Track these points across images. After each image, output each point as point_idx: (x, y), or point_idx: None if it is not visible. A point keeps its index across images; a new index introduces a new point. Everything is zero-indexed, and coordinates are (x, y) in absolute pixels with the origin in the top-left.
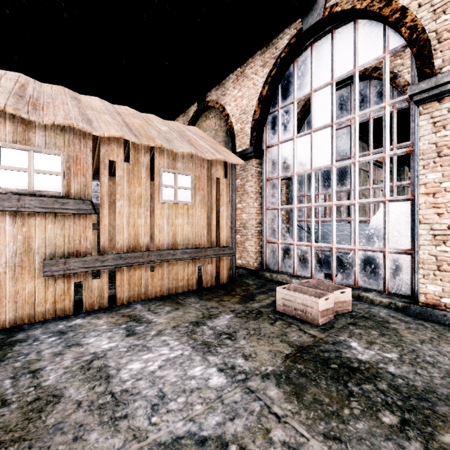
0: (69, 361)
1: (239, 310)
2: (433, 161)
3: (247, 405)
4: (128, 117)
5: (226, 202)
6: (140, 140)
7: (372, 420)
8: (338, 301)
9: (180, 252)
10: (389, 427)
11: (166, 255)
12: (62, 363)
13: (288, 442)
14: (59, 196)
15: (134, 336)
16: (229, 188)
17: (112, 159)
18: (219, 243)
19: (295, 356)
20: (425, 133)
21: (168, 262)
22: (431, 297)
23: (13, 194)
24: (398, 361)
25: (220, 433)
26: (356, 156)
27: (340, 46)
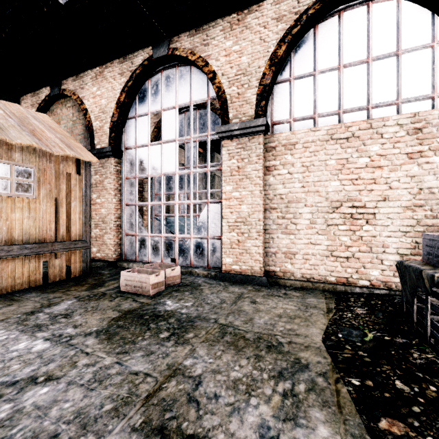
0: None
1: (84, 295)
2: (229, 178)
3: (64, 354)
4: None
5: (79, 197)
6: None
7: (153, 338)
8: (170, 276)
9: (18, 248)
10: (162, 339)
11: None
12: None
13: (89, 363)
14: None
15: None
16: (83, 183)
17: None
18: (71, 237)
19: (120, 317)
20: (225, 159)
21: (0, 259)
22: (228, 266)
23: None
24: (190, 306)
25: (33, 374)
26: (191, 168)
27: (181, 81)
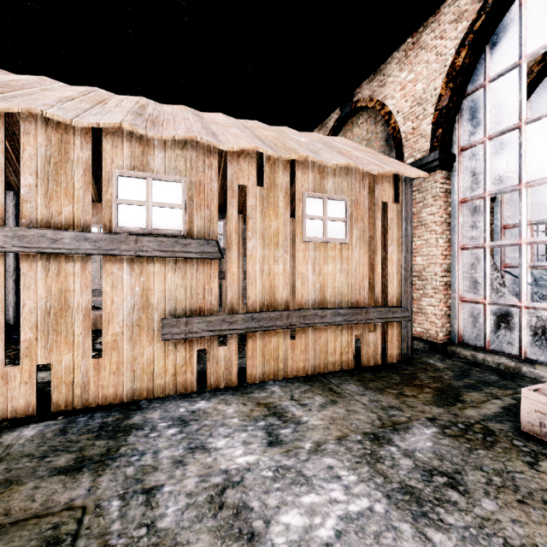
0: (193, 480)
1: (443, 420)
2: None
3: None
4: (258, 130)
5: (397, 238)
6: (278, 152)
7: None
8: None
9: (330, 313)
10: None
11: (311, 317)
12: (184, 482)
13: None
14: (180, 236)
15: (280, 447)
16: (401, 216)
17: (242, 184)
18: (386, 301)
19: None
20: None
21: (313, 327)
22: None
23: (131, 234)
24: None
25: None
26: None
27: None
